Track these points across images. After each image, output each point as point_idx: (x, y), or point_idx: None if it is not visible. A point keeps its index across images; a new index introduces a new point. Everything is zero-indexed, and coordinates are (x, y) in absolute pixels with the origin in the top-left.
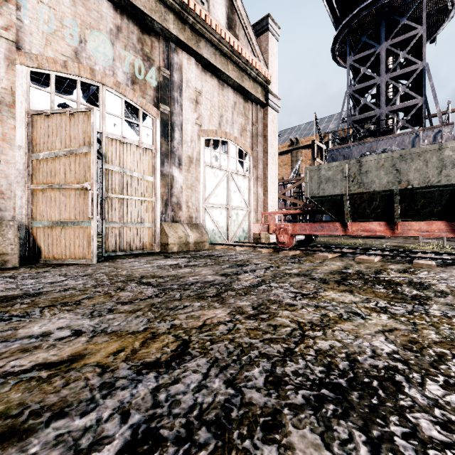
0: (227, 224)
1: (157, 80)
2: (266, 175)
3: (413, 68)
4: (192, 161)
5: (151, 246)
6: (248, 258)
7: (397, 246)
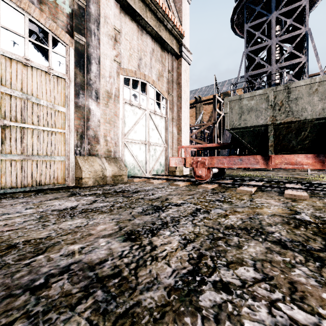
0: (146, 158)
1: (71, 7)
2: (180, 116)
3: (298, 32)
4: (110, 96)
5: (63, 180)
6: (166, 194)
7: (291, 177)
